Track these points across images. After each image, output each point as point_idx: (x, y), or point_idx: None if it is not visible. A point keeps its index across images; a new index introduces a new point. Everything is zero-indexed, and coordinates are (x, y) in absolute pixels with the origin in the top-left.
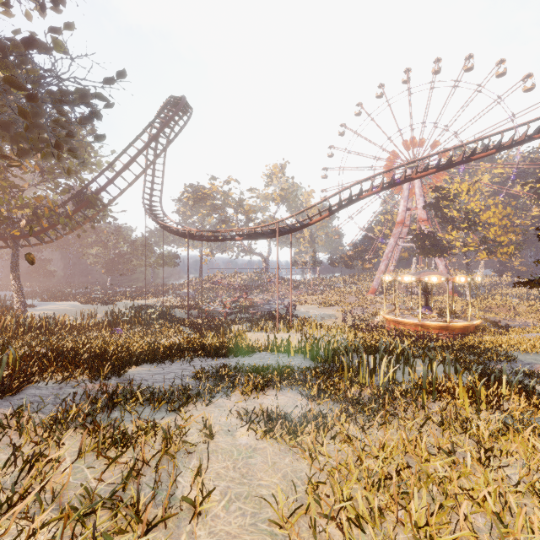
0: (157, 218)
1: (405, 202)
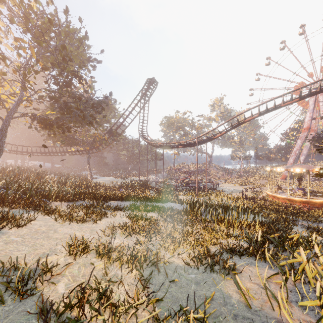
0: (144, 137)
1: (310, 113)
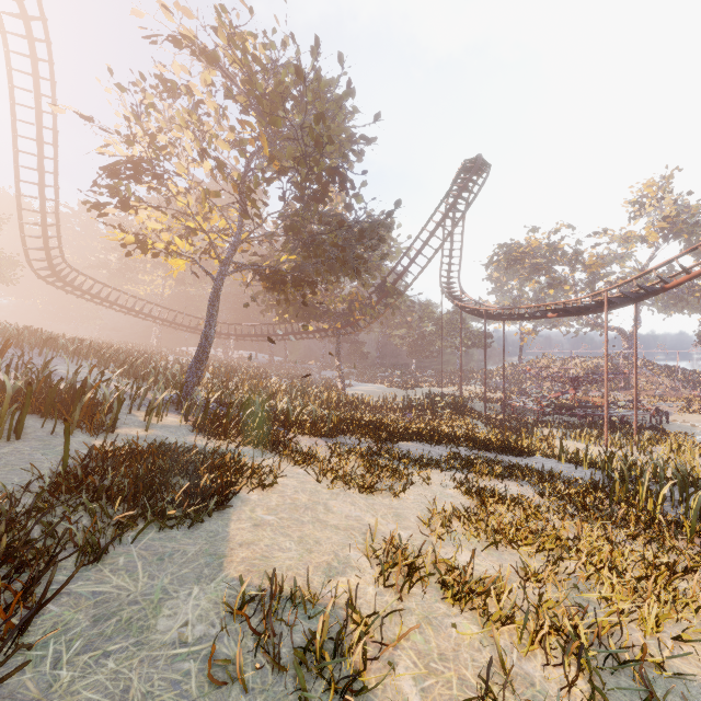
0: (453, 297)
1: None
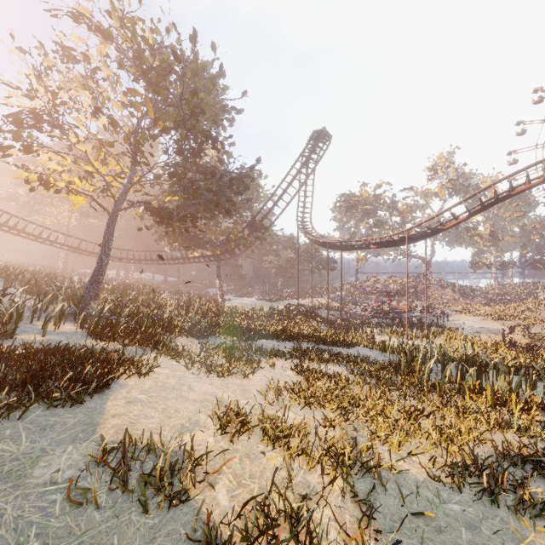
0: (306, 232)
1: None
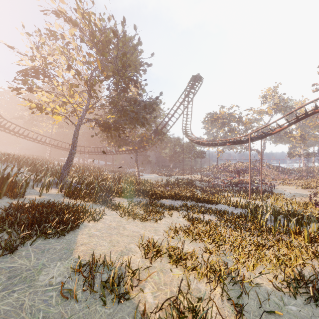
0: (188, 136)
1: None
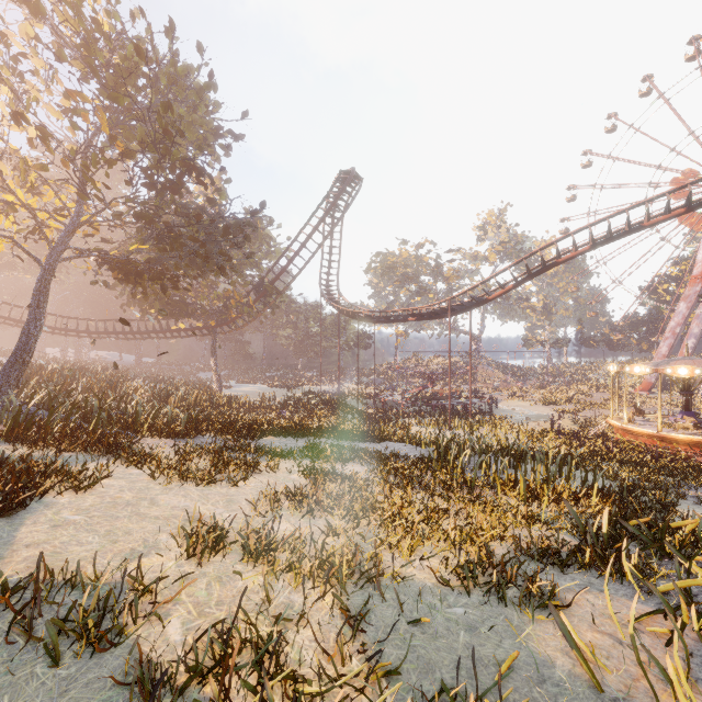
0: (332, 300)
1: None
